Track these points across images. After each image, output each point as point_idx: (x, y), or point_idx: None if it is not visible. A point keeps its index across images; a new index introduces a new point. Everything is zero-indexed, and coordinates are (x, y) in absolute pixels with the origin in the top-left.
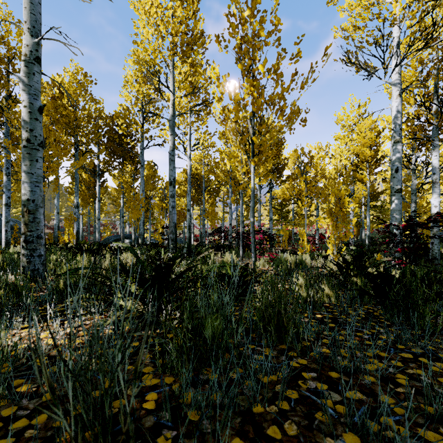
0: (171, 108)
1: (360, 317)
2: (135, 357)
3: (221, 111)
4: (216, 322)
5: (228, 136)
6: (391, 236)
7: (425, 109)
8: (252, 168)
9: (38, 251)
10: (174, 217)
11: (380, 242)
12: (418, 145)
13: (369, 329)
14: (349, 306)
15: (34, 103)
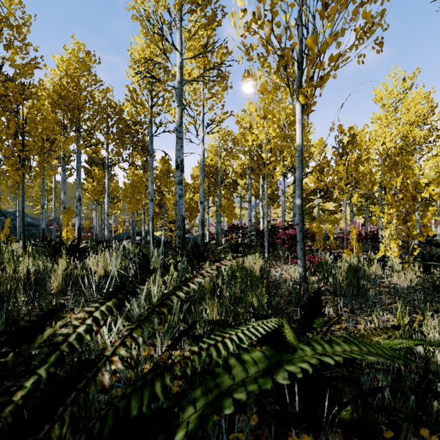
0: (178, 73)
1: None
2: None
3: (244, 32)
4: None
5: (253, 76)
6: None
7: None
8: (299, 112)
9: None
10: (182, 209)
11: (424, 242)
12: None
13: None
14: None
15: None
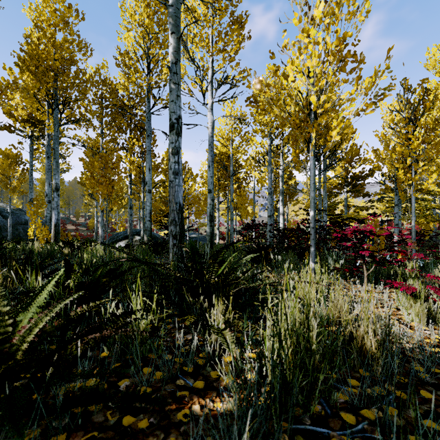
0: None
1: None
2: None
3: None
4: None
5: None
6: None
7: None
8: None
9: None
10: (178, 193)
11: None
12: None
13: None
14: None
15: None
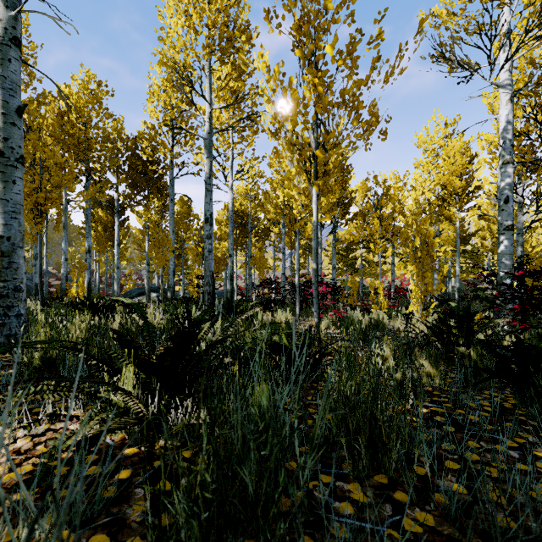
0: (207, 123)
1: (486, 412)
2: (116, 508)
3: (272, 120)
4: (264, 451)
5: (281, 154)
6: (499, 288)
7: (535, 125)
8: (315, 195)
9: (15, 309)
10: (211, 264)
11: (471, 296)
12: (526, 171)
13: (512, 438)
14: (464, 392)
15: (11, 101)
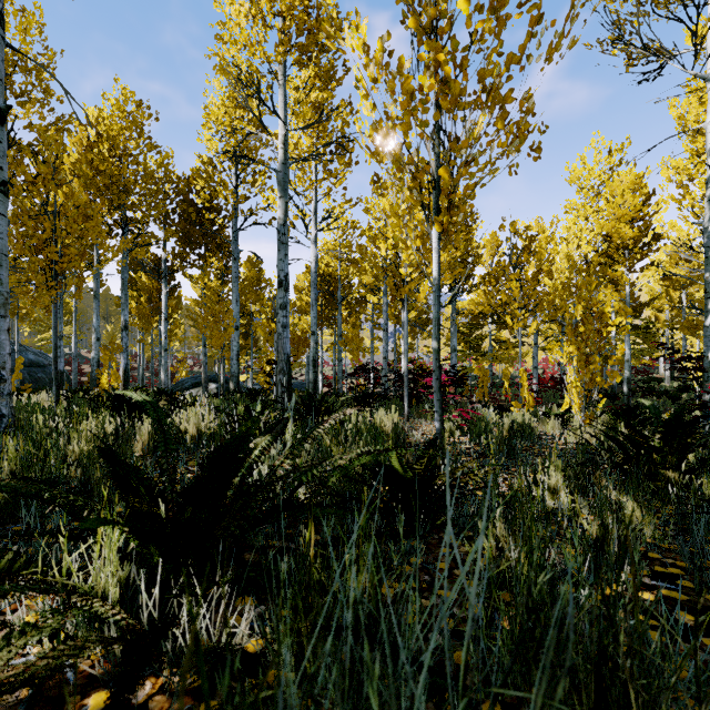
0: (280, 149)
1: None
2: None
3: (372, 132)
4: None
5: (384, 183)
6: (706, 378)
7: None
8: (436, 239)
9: None
10: (287, 344)
11: (643, 390)
12: None
13: None
14: (706, 557)
15: None
